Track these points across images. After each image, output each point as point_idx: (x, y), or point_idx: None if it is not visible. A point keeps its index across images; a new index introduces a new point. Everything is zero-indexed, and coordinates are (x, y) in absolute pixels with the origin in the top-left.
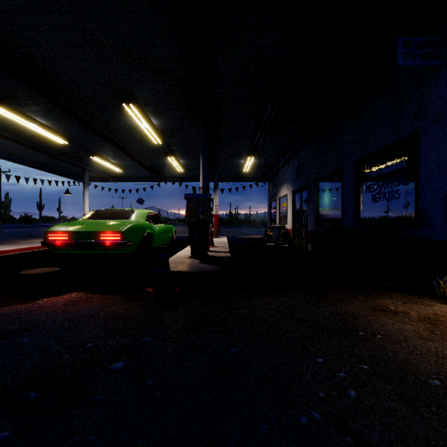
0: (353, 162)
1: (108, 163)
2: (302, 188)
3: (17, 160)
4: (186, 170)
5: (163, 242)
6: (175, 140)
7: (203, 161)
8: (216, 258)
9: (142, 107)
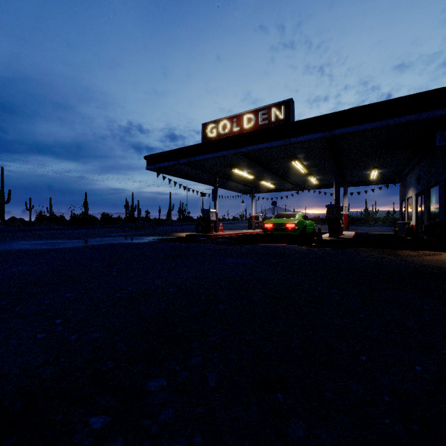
0: (443, 179)
1: (268, 183)
2: (421, 192)
3: (222, 187)
4: (319, 181)
5: (309, 231)
6: (315, 168)
7: (335, 184)
8: (343, 238)
9: (300, 159)
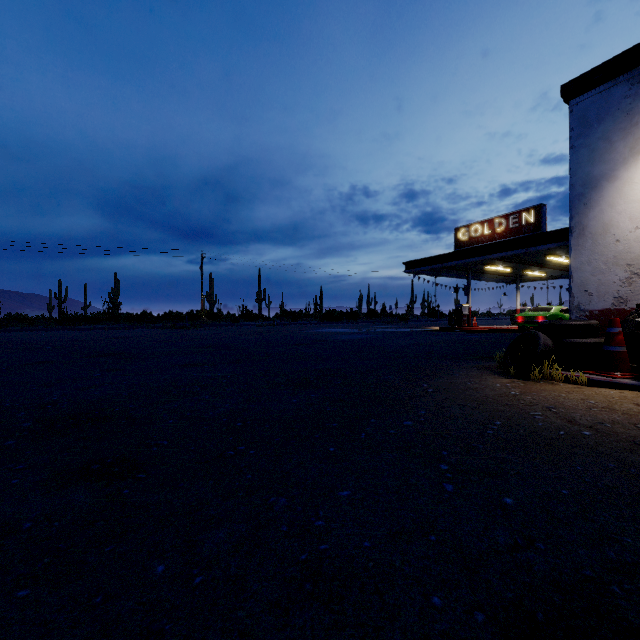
0: None
1: (535, 272)
2: None
3: (478, 279)
4: None
5: None
6: None
7: None
8: None
9: (557, 254)
